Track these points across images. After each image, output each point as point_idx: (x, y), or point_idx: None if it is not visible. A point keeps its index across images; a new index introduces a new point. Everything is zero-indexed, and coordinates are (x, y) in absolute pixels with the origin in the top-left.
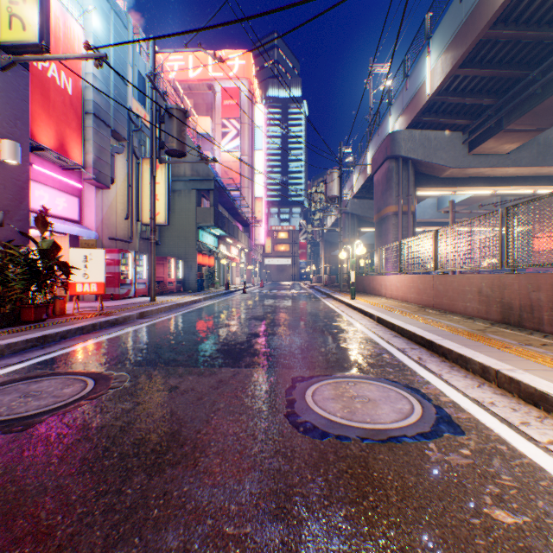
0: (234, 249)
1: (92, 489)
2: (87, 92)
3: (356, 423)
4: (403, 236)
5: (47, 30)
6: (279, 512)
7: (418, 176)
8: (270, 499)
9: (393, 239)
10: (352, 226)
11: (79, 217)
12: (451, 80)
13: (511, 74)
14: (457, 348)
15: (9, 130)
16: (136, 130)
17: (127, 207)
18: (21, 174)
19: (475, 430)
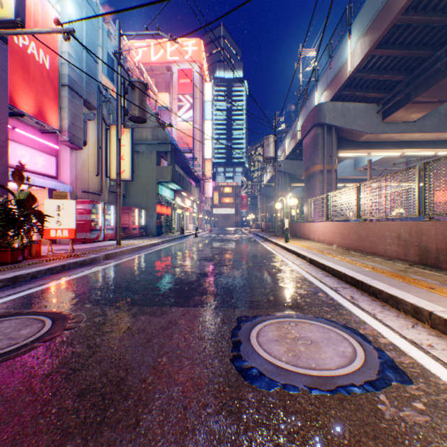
0: (188, 201)
1: None
2: (63, 68)
3: (302, 370)
4: (328, 190)
5: (22, 8)
6: None
7: (340, 140)
8: None
9: (319, 193)
10: (284, 182)
11: (56, 173)
12: (368, 60)
13: (418, 54)
14: (387, 289)
15: None
16: (106, 101)
17: (98, 166)
18: (0, 135)
19: (422, 378)
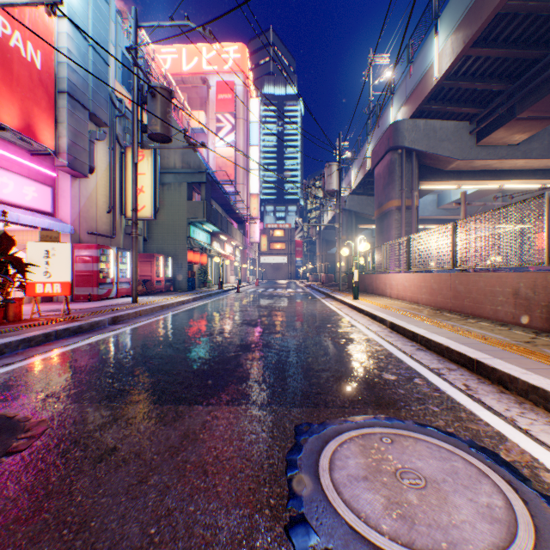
0: (228, 246)
1: None
2: (60, 69)
3: None
4: (407, 232)
5: None
6: None
7: (422, 169)
8: None
9: (396, 236)
10: (349, 223)
11: (53, 209)
12: (461, 62)
13: (527, 55)
14: (523, 375)
15: None
16: (120, 116)
17: (109, 200)
18: None
19: None
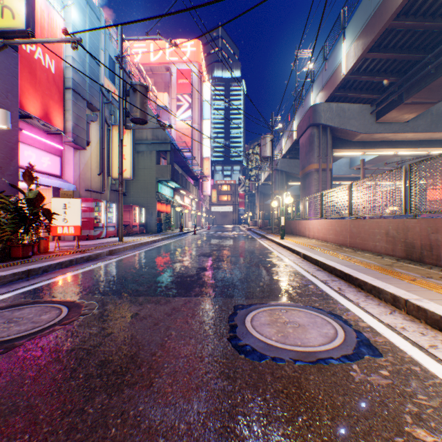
0: (187, 199)
1: (58, 409)
2: (67, 72)
3: (289, 346)
4: (323, 188)
5: (32, 19)
6: (223, 431)
7: (335, 140)
8: (216, 419)
9: (315, 191)
10: (281, 181)
11: (61, 173)
12: (362, 62)
13: (410, 57)
14: (371, 280)
15: (2, 101)
16: (107, 103)
17: (100, 165)
18: (11, 137)
19: (391, 353)
